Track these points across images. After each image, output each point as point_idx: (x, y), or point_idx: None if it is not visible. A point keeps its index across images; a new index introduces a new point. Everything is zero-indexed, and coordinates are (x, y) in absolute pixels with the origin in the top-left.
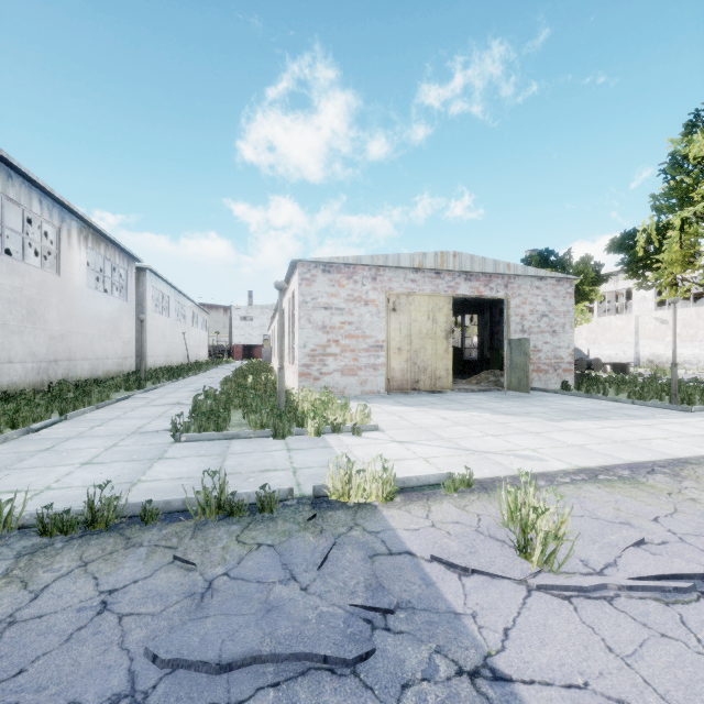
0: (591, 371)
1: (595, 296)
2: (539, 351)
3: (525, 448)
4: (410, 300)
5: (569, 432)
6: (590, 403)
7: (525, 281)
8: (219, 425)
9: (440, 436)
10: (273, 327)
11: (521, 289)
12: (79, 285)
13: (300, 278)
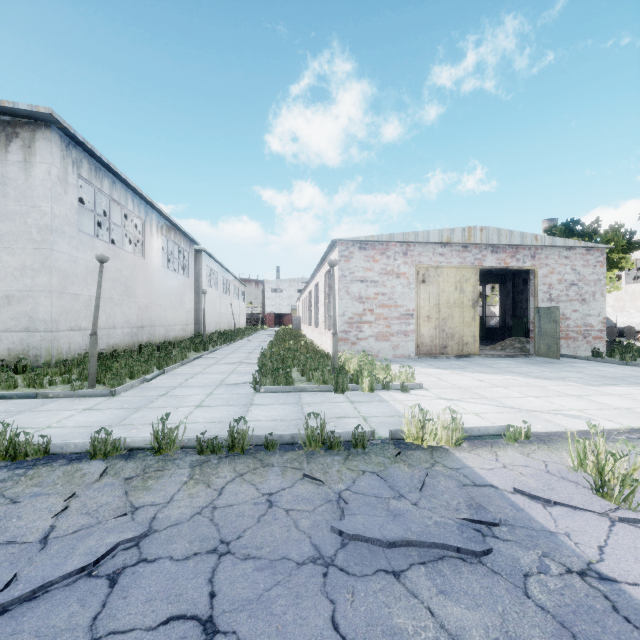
0: (620, 339)
1: (626, 264)
2: (567, 319)
3: (570, 408)
4: (439, 272)
5: (612, 396)
6: (626, 370)
7: (552, 251)
8: (288, 380)
9: (482, 395)
10: (303, 298)
11: (549, 259)
12: (157, 266)
13: (340, 255)
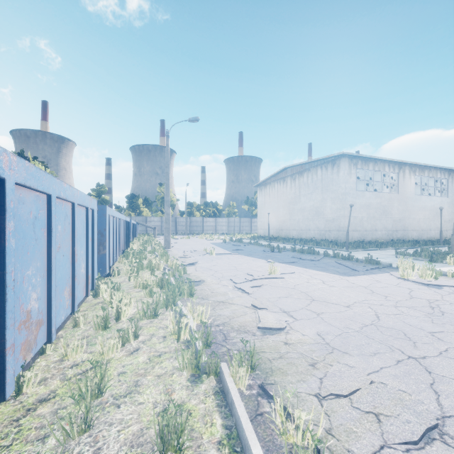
0: None
1: None
2: None
3: None
4: None
5: None
6: None
7: None
8: (414, 255)
9: None
10: None
11: None
12: (410, 195)
13: None
